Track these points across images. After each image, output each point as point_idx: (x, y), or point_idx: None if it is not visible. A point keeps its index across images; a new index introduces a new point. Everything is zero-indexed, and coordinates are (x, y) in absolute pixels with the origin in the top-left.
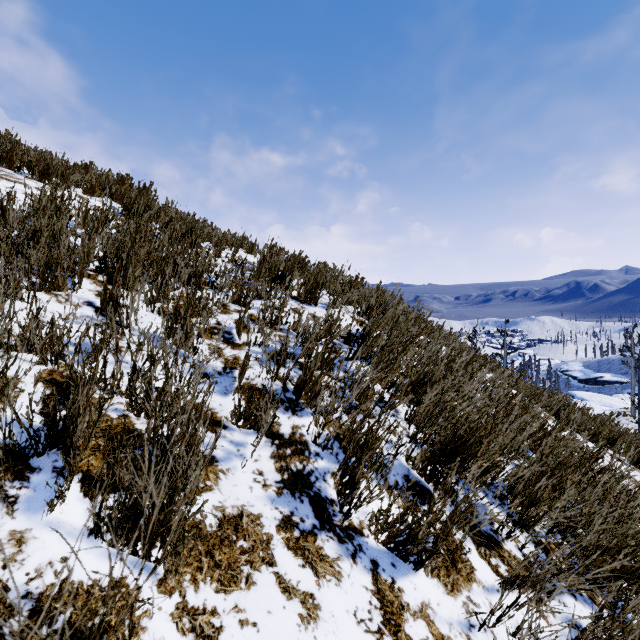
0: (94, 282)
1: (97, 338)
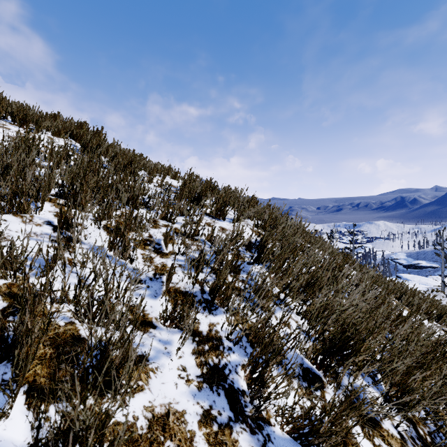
0: (54, 205)
1: (52, 252)
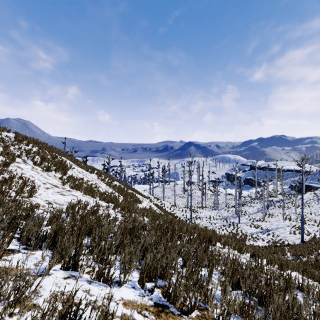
0: None
1: None
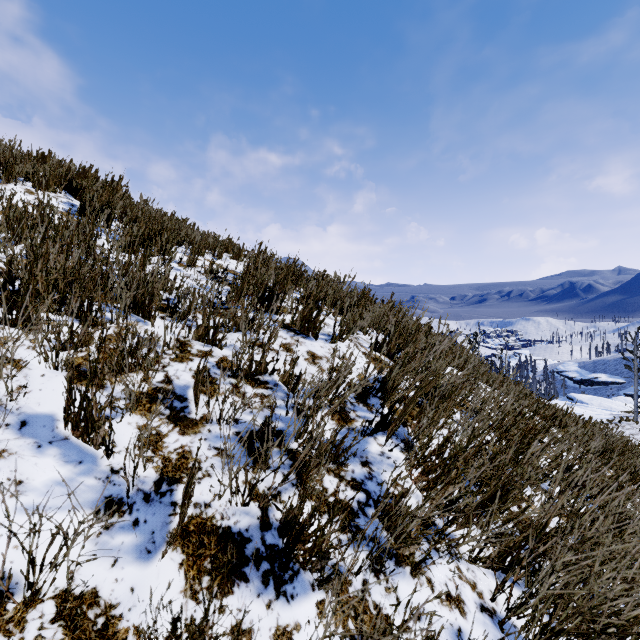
0: None
1: None
